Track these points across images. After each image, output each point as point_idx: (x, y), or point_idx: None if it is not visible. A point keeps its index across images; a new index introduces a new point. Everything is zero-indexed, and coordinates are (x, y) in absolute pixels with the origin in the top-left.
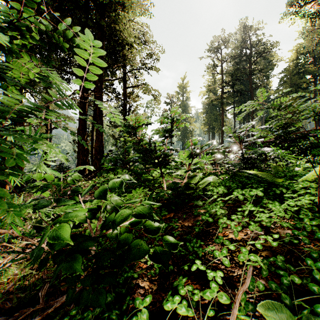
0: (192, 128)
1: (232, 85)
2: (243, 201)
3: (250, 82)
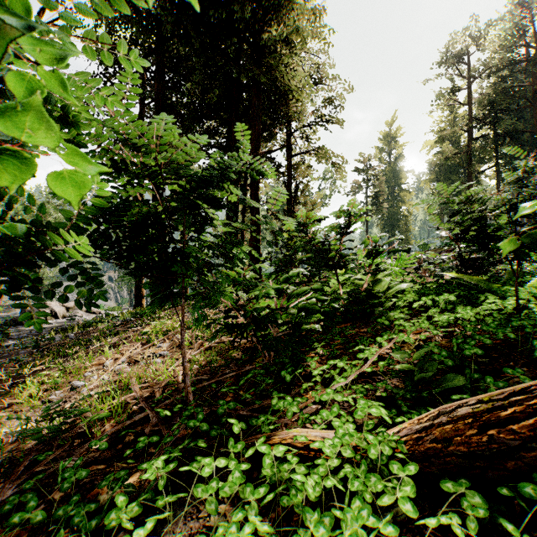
0: (408, 211)
1: (491, 123)
2: None
3: (534, 112)
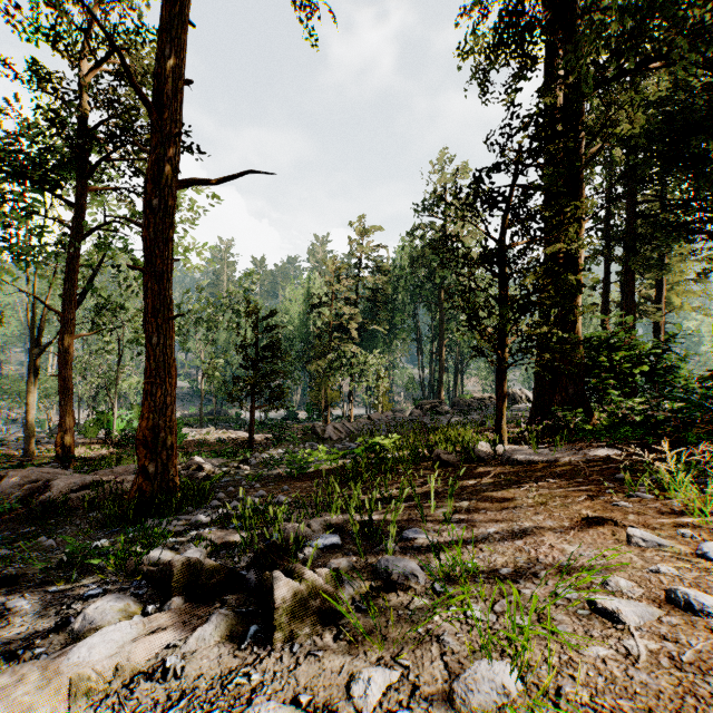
0: None
1: None
2: None
3: None
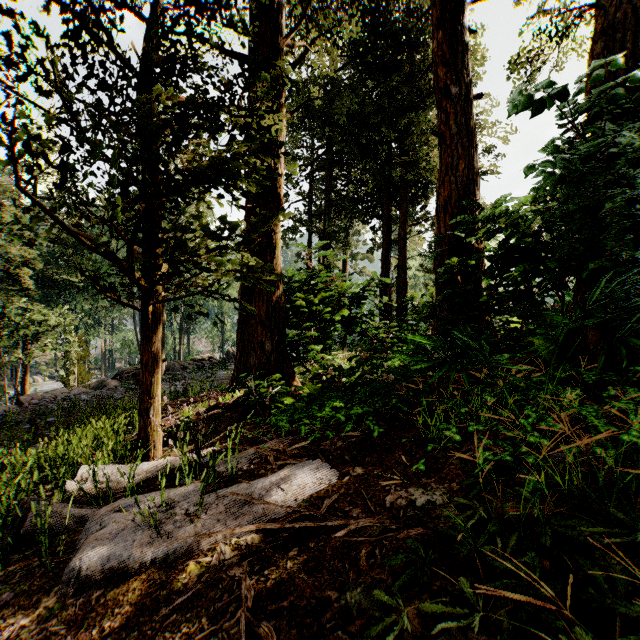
0: None
1: None
2: None
3: None
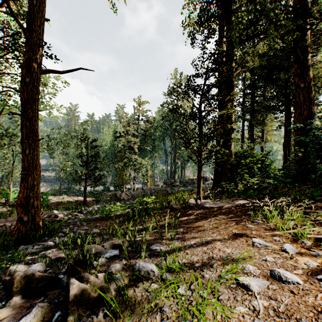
0: None
1: None
2: None
3: None
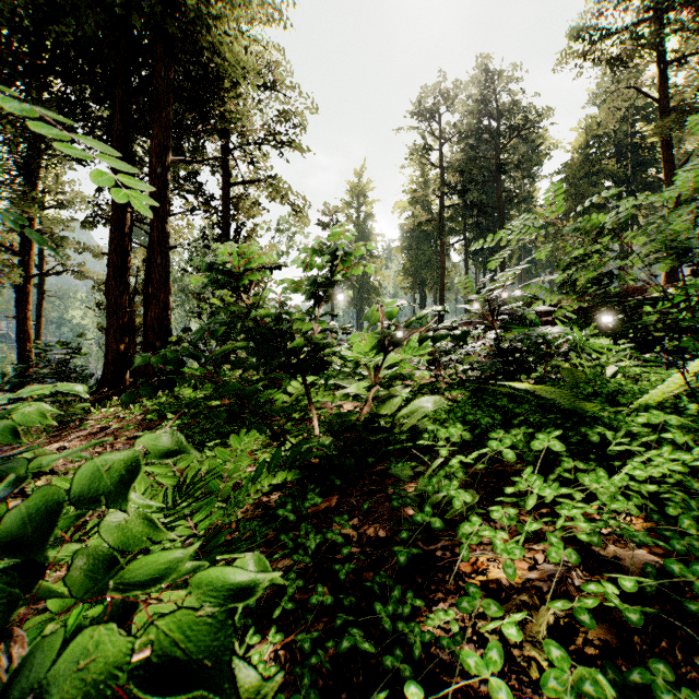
0: (379, 282)
1: (461, 191)
2: (513, 463)
3: (497, 188)
